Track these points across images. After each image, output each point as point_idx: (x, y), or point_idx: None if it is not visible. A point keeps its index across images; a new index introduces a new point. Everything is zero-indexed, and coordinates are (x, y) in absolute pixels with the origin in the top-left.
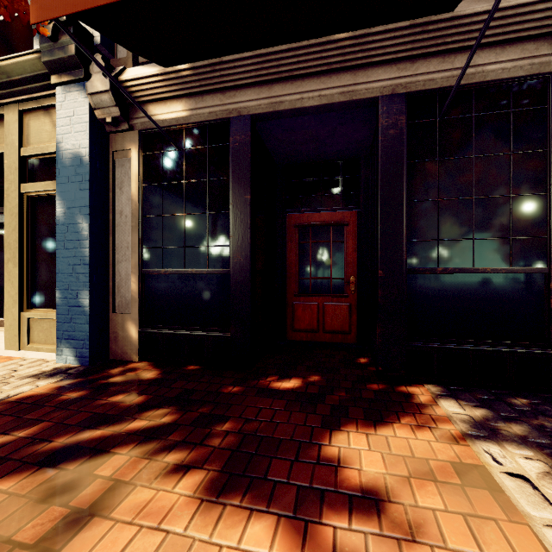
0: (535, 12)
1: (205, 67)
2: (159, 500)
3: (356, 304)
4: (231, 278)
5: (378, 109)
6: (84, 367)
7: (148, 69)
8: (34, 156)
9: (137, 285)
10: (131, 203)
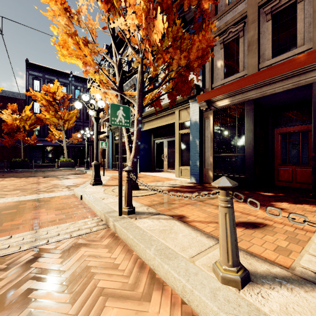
0: None
1: None
2: None
3: None
4: (245, 157)
5: (312, 88)
6: (198, 183)
7: None
8: (182, 122)
9: (212, 159)
10: (210, 133)
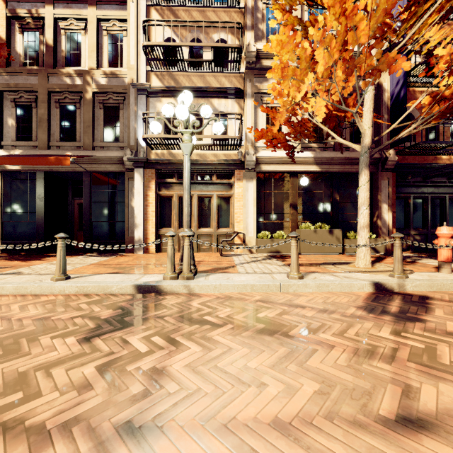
0: (116, 158)
1: None
2: None
3: None
4: (37, 223)
5: (83, 175)
6: None
7: (4, 153)
8: None
9: (0, 226)
10: None
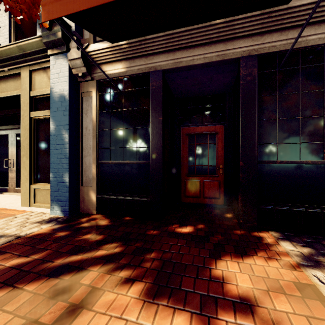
0: None
1: (136, 42)
2: (118, 300)
3: (223, 181)
4: (150, 166)
5: (240, 65)
6: (66, 217)
7: (102, 44)
8: (38, 96)
9: (96, 170)
10: (92, 123)
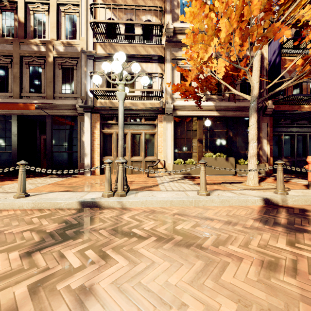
0: (71, 105)
1: None
2: None
3: None
4: (12, 153)
5: (46, 118)
6: None
7: None
8: None
9: None
10: None
